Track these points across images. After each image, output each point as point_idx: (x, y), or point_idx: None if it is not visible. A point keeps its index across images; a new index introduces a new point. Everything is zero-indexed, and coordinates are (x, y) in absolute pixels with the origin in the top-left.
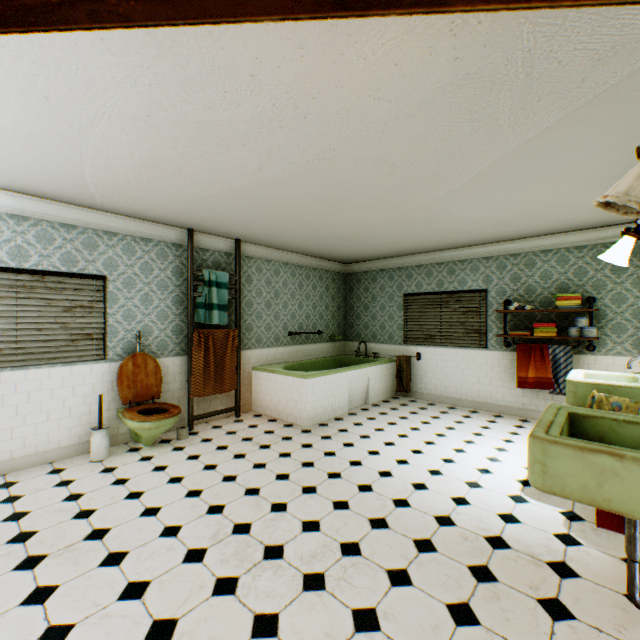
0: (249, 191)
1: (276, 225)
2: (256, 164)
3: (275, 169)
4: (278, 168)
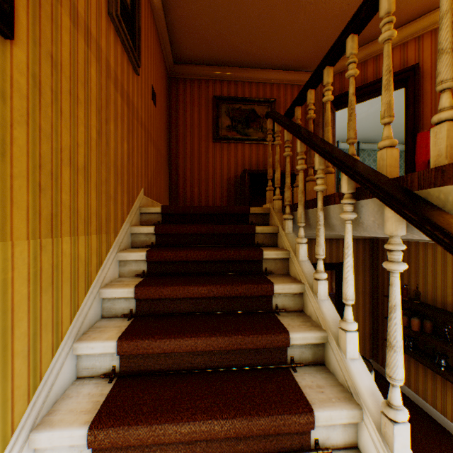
0: (363, 119)
1: (376, 130)
2: (366, 109)
3: (373, 108)
4: (374, 108)
